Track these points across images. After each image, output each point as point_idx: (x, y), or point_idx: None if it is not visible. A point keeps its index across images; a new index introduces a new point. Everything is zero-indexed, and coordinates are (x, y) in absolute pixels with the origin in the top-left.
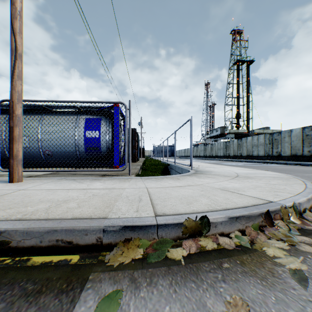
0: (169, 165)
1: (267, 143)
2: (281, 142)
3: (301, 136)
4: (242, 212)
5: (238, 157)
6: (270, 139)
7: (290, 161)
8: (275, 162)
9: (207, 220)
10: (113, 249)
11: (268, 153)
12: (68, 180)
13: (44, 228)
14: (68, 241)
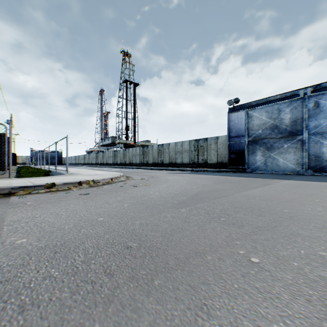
0: (51, 172)
1: (141, 153)
2: (148, 153)
3: (157, 150)
4: (70, 182)
5: (123, 165)
6: (143, 151)
7: (152, 167)
8: (142, 168)
9: (55, 183)
10: (17, 193)
11: (142, 161)
12: None
13: None
14: None
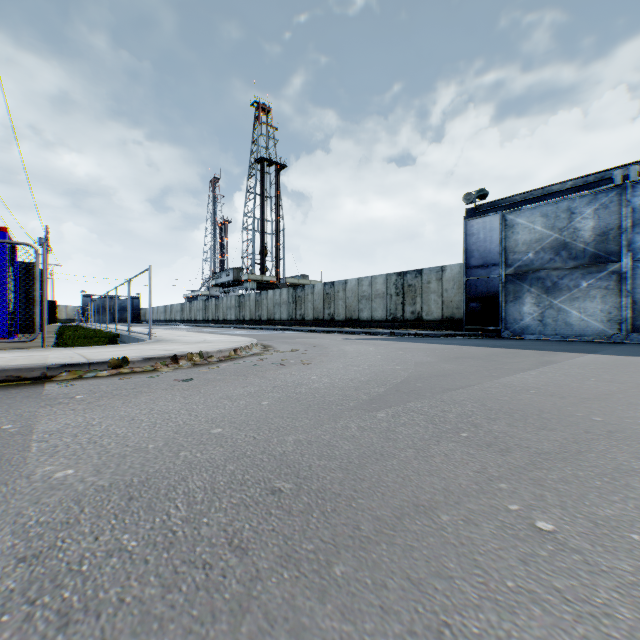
0: (120, 337)
1: (291, 301)
2: (305, 300)
3: (323, 295)
4: (156, 356)
5: (257, 322)
6: (295, 295)
7: (313, 327)
8: (293, 329)
9: (128, 359)
10: (58, 376)
11: (292, 316)
12: None
13: None
14: (19, 376)
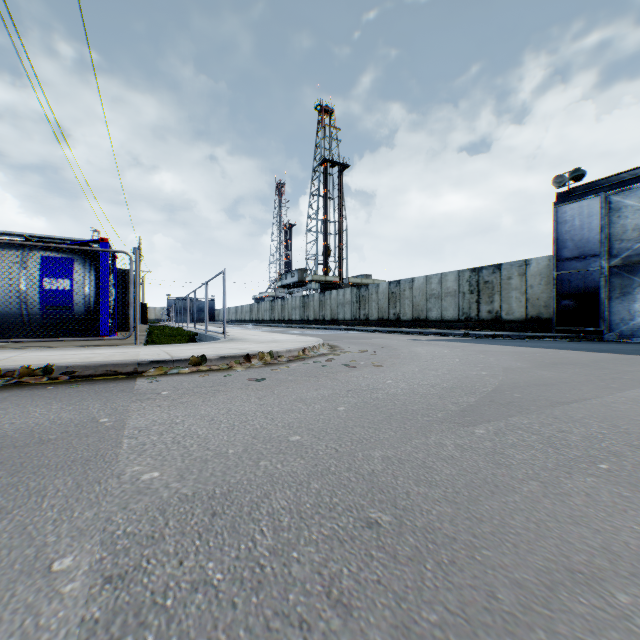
0: (198, 335)
1: (355, 301)
2: (369, 300)
3: (388, 294)
4: (230, 354)
5: (321, 322)
6: (358, 295)
7: (377, 327)
8: (357, 329)
9: (206, 357)
10: (146, 372)
11: (356, 316)
12: (52, 350)
13: (99, 364)
14: (116, 371)
